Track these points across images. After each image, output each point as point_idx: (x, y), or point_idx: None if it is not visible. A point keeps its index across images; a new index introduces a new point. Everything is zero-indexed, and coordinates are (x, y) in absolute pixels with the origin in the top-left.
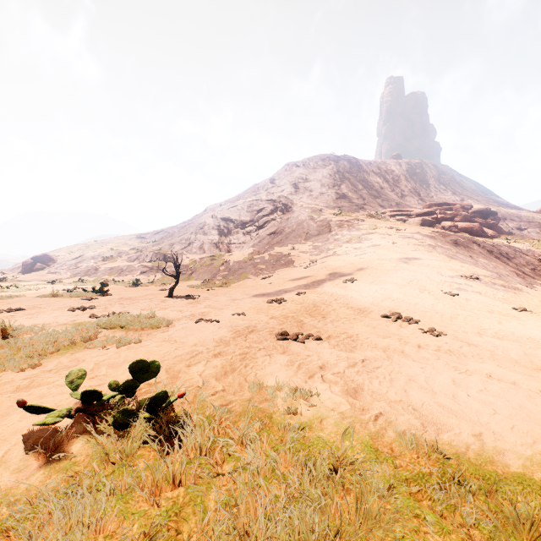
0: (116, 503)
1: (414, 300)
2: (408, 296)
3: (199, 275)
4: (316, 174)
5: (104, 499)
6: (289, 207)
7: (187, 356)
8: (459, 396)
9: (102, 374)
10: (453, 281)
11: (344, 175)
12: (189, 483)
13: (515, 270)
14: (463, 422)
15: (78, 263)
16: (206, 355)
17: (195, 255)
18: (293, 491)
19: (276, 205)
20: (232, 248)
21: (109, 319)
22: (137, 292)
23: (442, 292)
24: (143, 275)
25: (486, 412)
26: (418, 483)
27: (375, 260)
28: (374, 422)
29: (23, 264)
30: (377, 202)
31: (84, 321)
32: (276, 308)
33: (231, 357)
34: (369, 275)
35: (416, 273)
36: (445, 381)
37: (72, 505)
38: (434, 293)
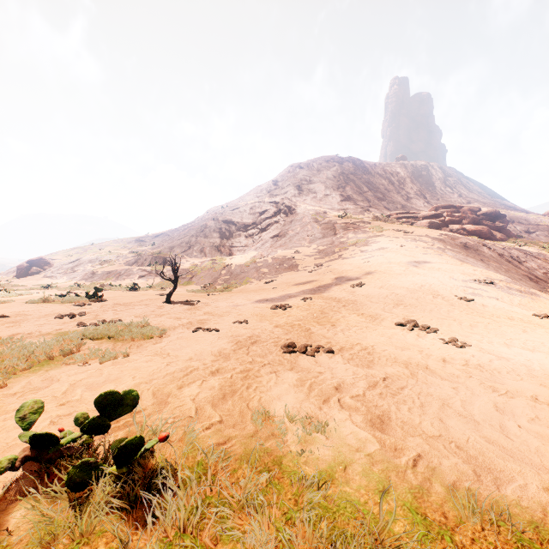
0: None
1: (428, 306)
2: (421, 301)
3: (199, 279)
4: (320, 176)
5: None
6: (293, 209)
7: (180, 373)
8: (507, 427)
9: (75, 399)
10: (467, 286)
11: (349, 177)
12: None
13: (527, 274)
14: (524, 467)
15: (75, 267)
16: (202, 372)
17: (196, 259)
18: None
19: (280, 207)
20: (233, 252)
21: (97, 328)
22: (133, 298)
23: (456, 297)
24: (141, 279)
25: None
26: None
27: (383, 264)
28: (414, 469)
29: (18, 267)
30: (382, 204)
31: (69, 331)
32: (281, 315)
33: (231, 376)
34: (378, 279)
35: (427, 277)
36: (486, 407)
37: None
38: (449, 299)
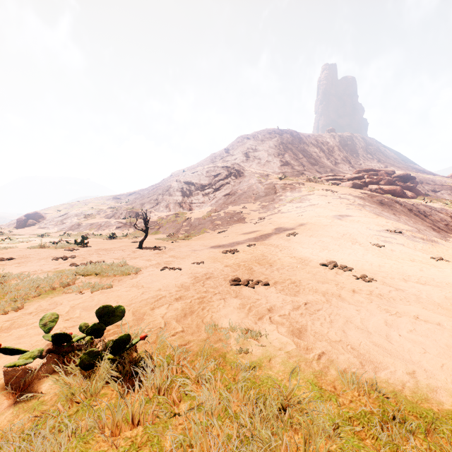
0: (77, 443)
1: (347, 251)
2: (342, 247)
3: (165, 229)
4: (264, 145)
5: (64, 441)
6: (241, 173)
7: (152, 300)
8: (391, 335)
9: (76, 317)
10: (380, 235)
11: (287, 146)
12: (147, 423)
13: (431, 225)
14: (397, 360)
15: (63, 219)
16: (169, 299)
17: (162, 213)
18: (245, 431)
19: (230, 171)
20: (193, 207)
21: (86, 267)
22: (112, 244)
23: (371, 243)
24: (118, 229)
25: (417, 351)
26: (361, 421)
27: (314, 217)
28: (318, 361)
29: (17, 220)
30: (315, 168)
31: (65, 269)
32: (230, 258)
33: (190, 301)
34: (309, 229)
35: (348, 228)
36: (379, 322)
37: (33, 447)
38: (364, 245)
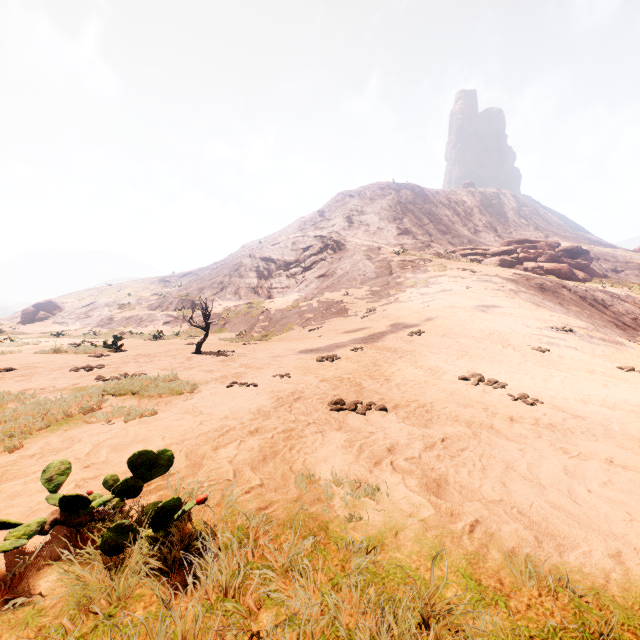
0: None
1: (497, 357)
2: (489, 352)
3: (233, 325)
4: (374, 205)
5: None
6: (342, 245)
7: (214, 433)
8: (576, 491)
9: (101, 461)
10: (542, 334)
11: (407, 207)
12: None
13: (613, 320)
14: (591, 533)
15: (89, 311)
16: (240, 432)
17: (229, 302)
18: None
19: (326, 243)
20: (273, 294)
21: (119, 382)
22: (158, 347)
23: (530, 347)
24: (166, 325)
25: (619, 517)
26: None
27: (446, 308)
28: (470, 535)
29: (23, 312)
30: (446, 239)
31: (87, 386)
32: (328, 368)
33: (271, 436)
34: (440, 326)
35: (496, 324)
36: (555, 470)
37: None
38: (521, 349)
